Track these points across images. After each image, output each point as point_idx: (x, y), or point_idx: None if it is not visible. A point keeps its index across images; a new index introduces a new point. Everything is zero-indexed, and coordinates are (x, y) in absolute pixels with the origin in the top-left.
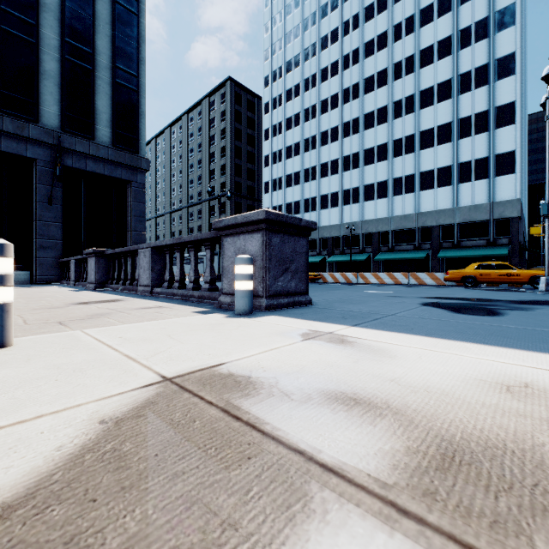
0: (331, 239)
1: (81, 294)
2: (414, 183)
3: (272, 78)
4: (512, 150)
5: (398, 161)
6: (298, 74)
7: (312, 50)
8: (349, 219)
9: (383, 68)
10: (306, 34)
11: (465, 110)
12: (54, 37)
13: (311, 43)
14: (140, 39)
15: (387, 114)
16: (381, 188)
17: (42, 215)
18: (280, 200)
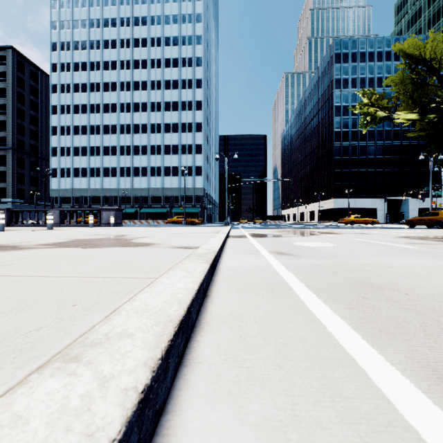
0: (112, 198)
1: (23, 227)
2: (161, 171)
3: (60, 67)
4: (201, 166)
5: (153, 158)
6: (85, 76)
7: (97, 65)
8: (124, 186)
9: (145, 101)
10: (92, 52)
11: (184, 141)
12: None
13: (96, 60)
14: None
15: (147, 129)
16: (144, 170)
17: None
18: (69, 164)
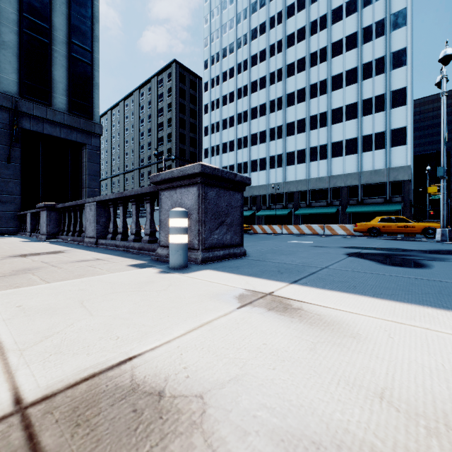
0: (260, 197)
1: (29, 245)
2: (327, 151)
3: (210, 62)
4: (404, 126)
5: (314, 133)
6: (232, 59)
7: (244, 39)
8: (274, 180)
9: (301, 56)
10: (239, 26)
11: (367, 93)
12: (12, 11)
13: (243, 34)
14: (94, 19)
15: (305, 94)
16: (300, 155)
17: (1, 173)
18: (218, 164)
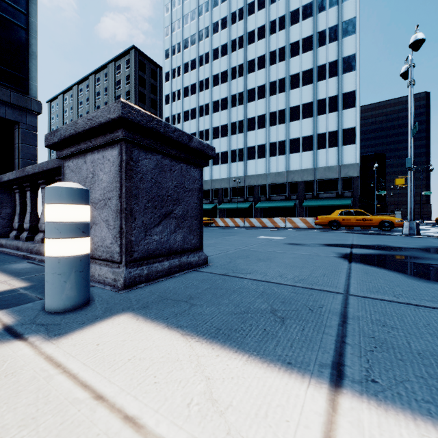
0: (221, 190)
1: None
2: (285, 147)
3: (172, 52)
4: (354, 126)
5: (273, 129)
6: (194, 51)
7: (206, 32)
8: (236, 174)
9: (262, 54)
10: (201, 18)
11: (322, 93)
12: None
13: (205, 26)
14: None
15: (265, 91)
16: (260, 150)
17: None
18: None
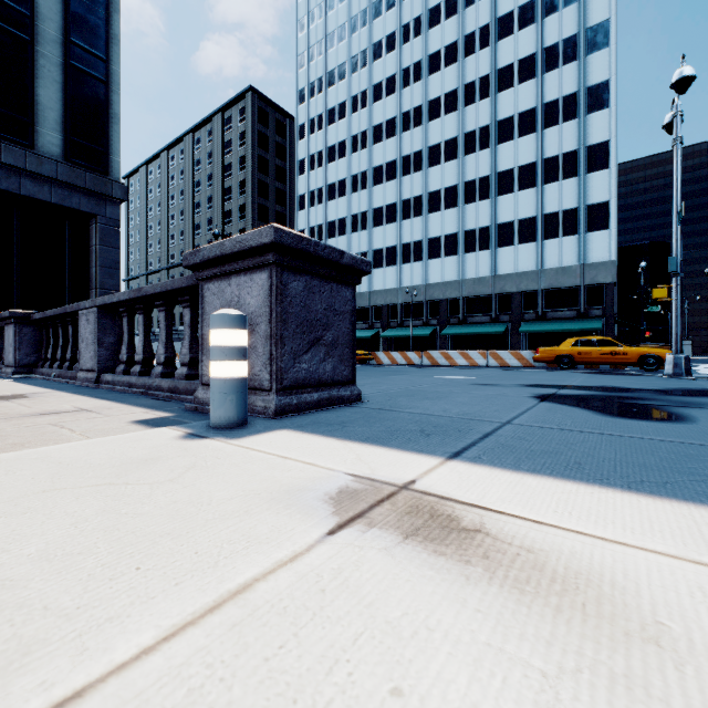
0: (387, 308)
1: None
2: (491, 237)
3: (309, 92)
4: (606, 200)
5: (471, 209)
6: (343, 89)
7: (362, 58)
8: (410, 281)
9: (452, 88)
10: (354, 38)
11: (551, 148)
12: None
13: (361, 49)
14: (110, 7)
15: (457, 148)
16: (449, 242)
17: None
18: None
